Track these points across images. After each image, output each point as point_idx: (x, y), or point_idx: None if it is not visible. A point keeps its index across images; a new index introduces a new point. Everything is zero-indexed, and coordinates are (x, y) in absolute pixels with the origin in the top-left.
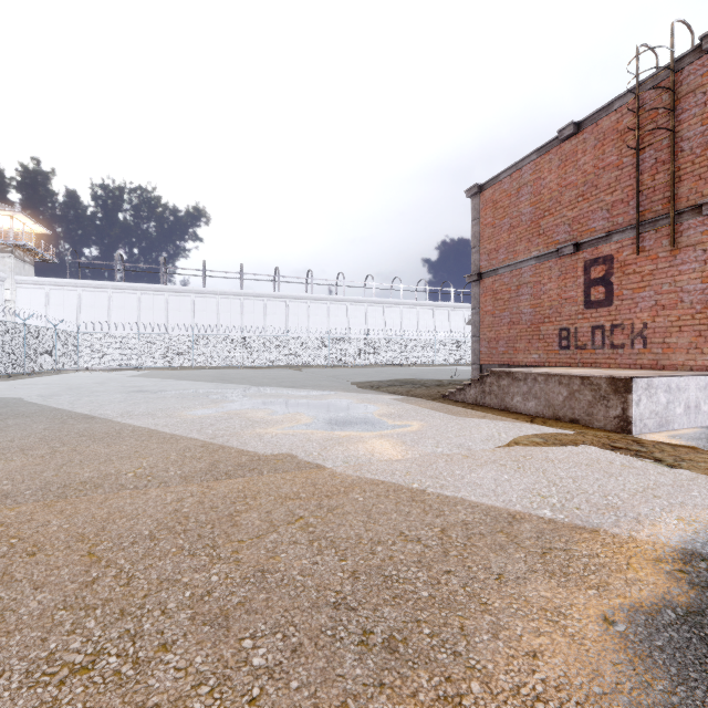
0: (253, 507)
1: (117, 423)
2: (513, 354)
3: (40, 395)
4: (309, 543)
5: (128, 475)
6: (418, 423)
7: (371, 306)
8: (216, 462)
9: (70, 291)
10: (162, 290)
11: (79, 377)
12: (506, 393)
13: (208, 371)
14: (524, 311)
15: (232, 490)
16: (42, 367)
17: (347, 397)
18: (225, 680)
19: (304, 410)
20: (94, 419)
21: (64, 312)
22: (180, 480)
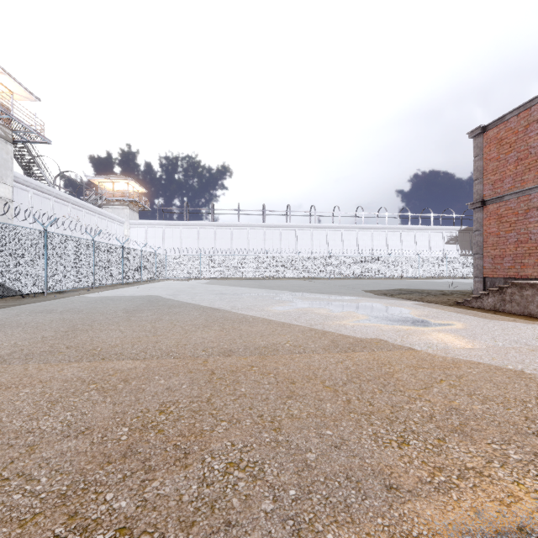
0: (397, 370)
1: (237, 313)
2: (521, 269)
3: (168, 294)
4: (468, 396)
5: (287, 345)
6: (458, 322)
7: (361, 231)
8: (334, 341)
9: (158, 228)
10: (212, 225)
11: (174, 284)
12: (529, 301)
13: (247, 281)
14: (534, 231)
15: (368, 359)
16: (149, 277)
17: (374, 301)
18: (504, 463)
19: (353, 310)
20: (220, 310)
21: (155, 242)
22: (323, 350)
